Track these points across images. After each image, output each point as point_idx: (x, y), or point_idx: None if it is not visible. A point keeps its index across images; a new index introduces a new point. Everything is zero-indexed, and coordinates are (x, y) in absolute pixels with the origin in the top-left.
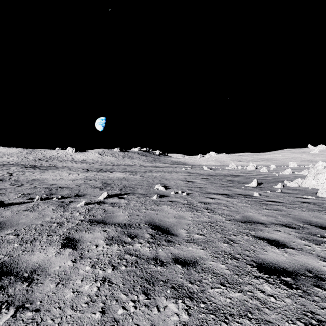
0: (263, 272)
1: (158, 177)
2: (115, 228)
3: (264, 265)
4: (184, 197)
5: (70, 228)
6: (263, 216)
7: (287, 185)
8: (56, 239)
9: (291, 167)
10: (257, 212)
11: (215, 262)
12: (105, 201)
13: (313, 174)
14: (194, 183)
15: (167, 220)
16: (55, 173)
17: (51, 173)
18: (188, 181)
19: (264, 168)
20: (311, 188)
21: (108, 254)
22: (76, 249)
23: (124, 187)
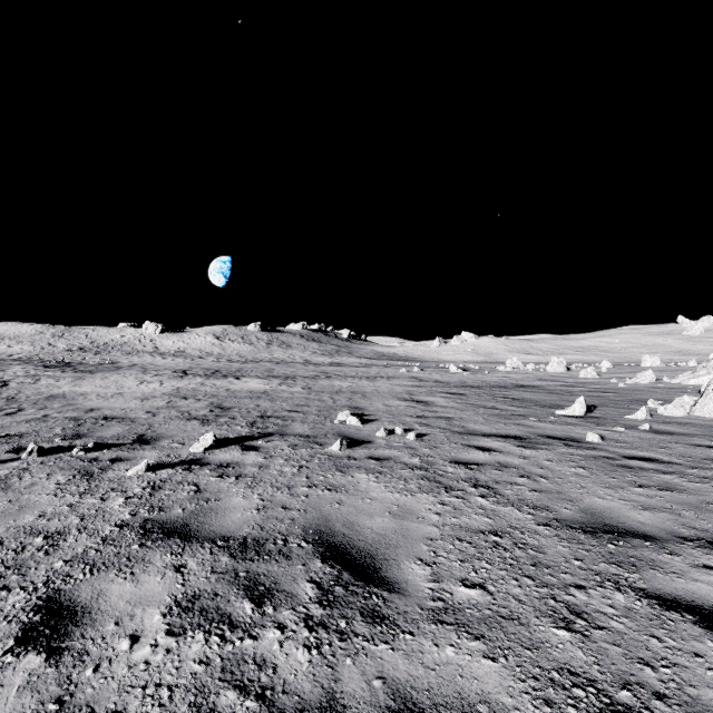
0: None
1: (345, 391)
2: (212, 557)
3: None
4: (411, 447)
5: (75, 558)
6: (639, 509)
7: (657, 411)
8: (12, 607)
9: (648, 367)
10: (618, 496)
11: None
12: (205, 458)
13: None
14: (432, 406)
15: (368, 526)
16: (108, 382)
17: (98, 382)
18: (417, 401)
19: (588, 369)
20: None
21: (161, 685)
22: (59, 659)
23: (262, 417)
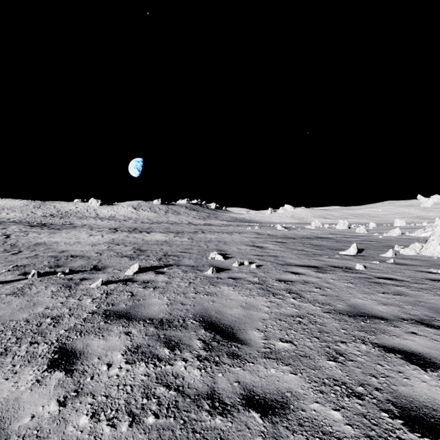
0: (418, 432)
1: (213, 240)
2: (144, 328)
3: (414, 411)
4: (253, 272)
5: (70, 329)
6: (380, 304)
7: (399, 252)
8: (42, 351)
9: (398, 226)
10: (370, 298)
11: (321, 405)
12: (134, 278)
13: (439, 237)
14: (266, 249)
15: (229, 313)
16: (70, 235)
17: (64, 235)
18: (257, 246)
19: (361, 227)
20: (436, 257)
21: (126, 385)
22: (72, 374)
23: (165, 256)
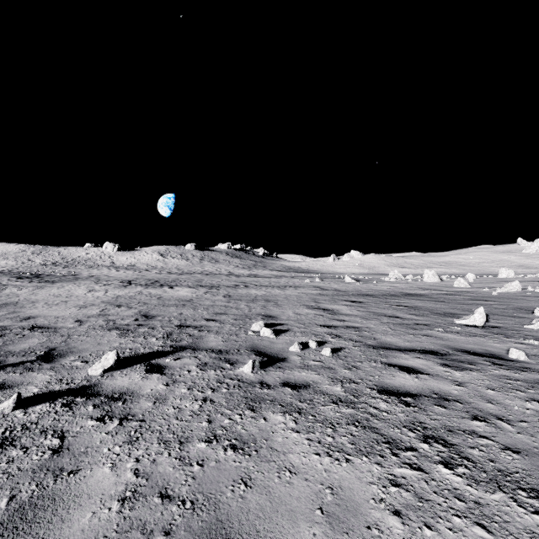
0: None
1: (259, 299)
2: None
3: None
4: (329, 367)
5: None
6: None
7: None
8: None
9: (506, 278)
10: None
11: None
12: (98, 385)
13: None
14: (338, 315)
15: None
16: (62, 291)
17: (53, 291)
18: (323, 309)
19: (461, 279)
20: None
21: None
22: None
23: (180, 327)
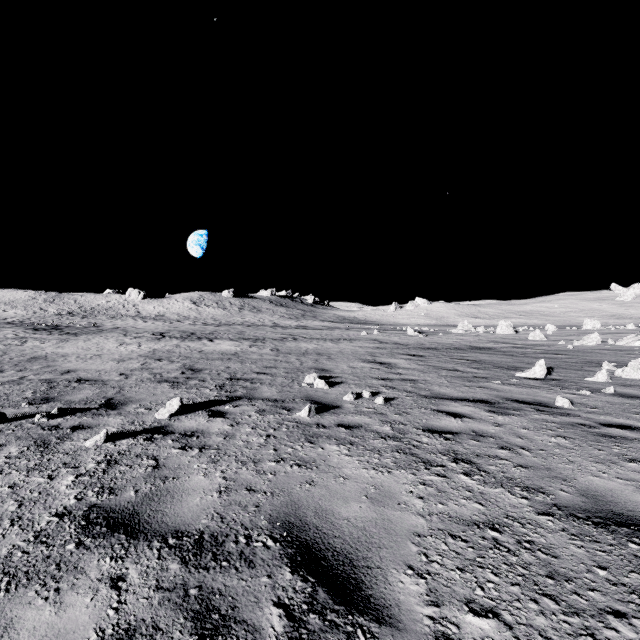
0: None
1: (311, 352)
2: (159, 563)
3: None
4: (381, 413)
5: None
6: None
7: (614, 373)
8: None
9: (590, 330)
10: (614, 473)
11: None
12: (169, 426)
13: None
14: (395, 368)
15: (344, 516)
16: (90, 344)
17: (80, 344)
18: (380, 363)
19: (536, 331)
20: None
21: None
22: None
23: (231, 380)
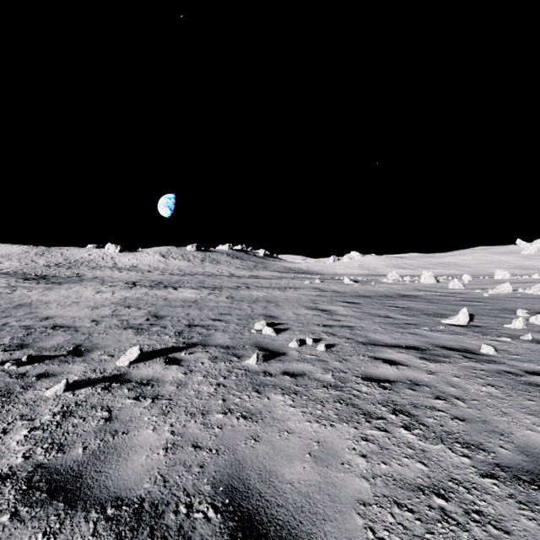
0: None
1: (261, 300)
2: None
3: None
4: (322, 360)
5: None
6: None
7: (529, 320)
8: None
9: (501, 280)
10: None
11: None
12: (127, 374)
13: None
14: (335, 315)
15: (287, 478)
16: (71, 292)
17: (62, 292)
18: (321, 310)
19: (455, 281)
20: None
21: None
22: None
23: (189, 326)
